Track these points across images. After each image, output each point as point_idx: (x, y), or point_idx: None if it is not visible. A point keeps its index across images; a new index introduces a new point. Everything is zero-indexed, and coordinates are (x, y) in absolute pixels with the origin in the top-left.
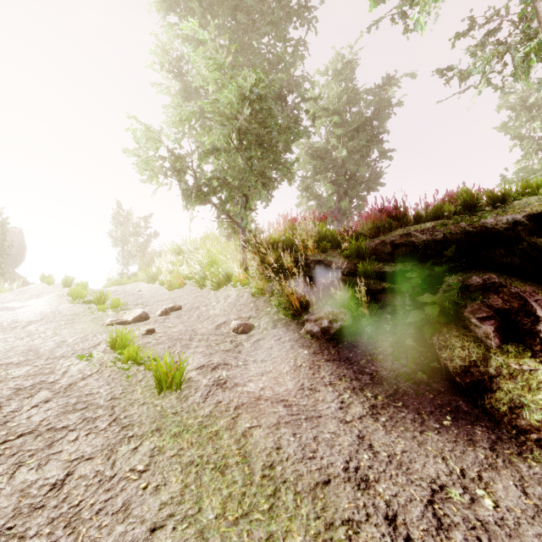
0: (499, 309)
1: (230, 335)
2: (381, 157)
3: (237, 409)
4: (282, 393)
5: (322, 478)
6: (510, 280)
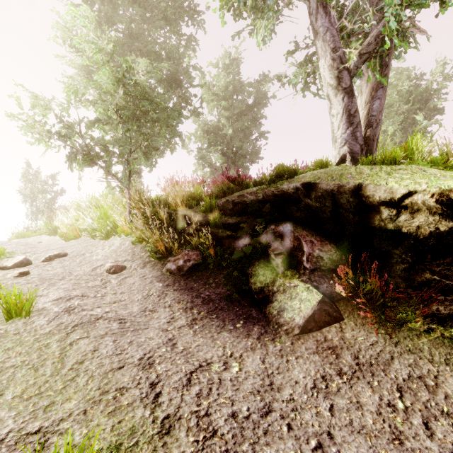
0: (288, 247)
1: (103, 275)
2: (259, 136)
3: (75, 327)
4: (124, 314)
5: (118, 366)
6: (296, 228)
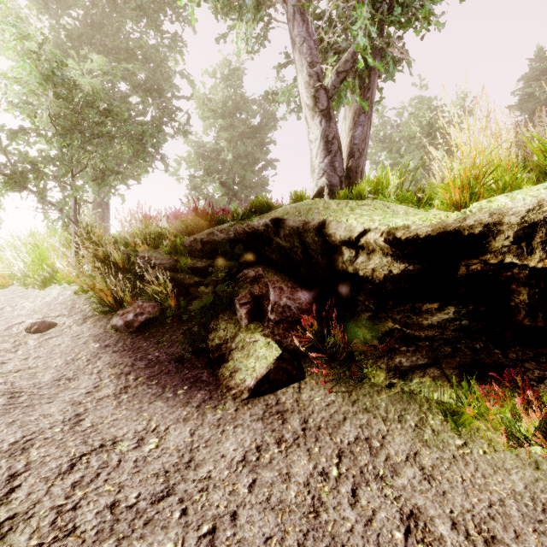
0: (256, 296)
1: (19, 335)
2: (266, 165)
3: None
4: (24, 386)
5: None
6: (267, 272)
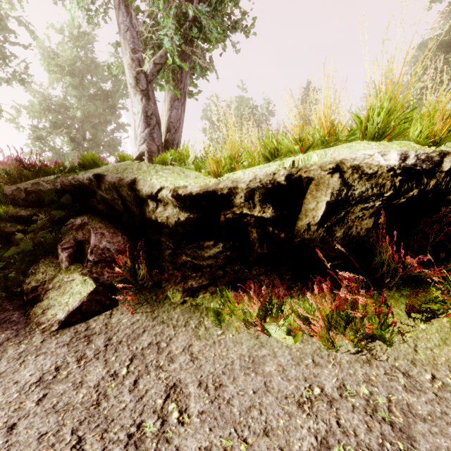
0: (80, 241)
1: None
2: (118, 127)
3: None
4: None
5: None
6: (91, 220)
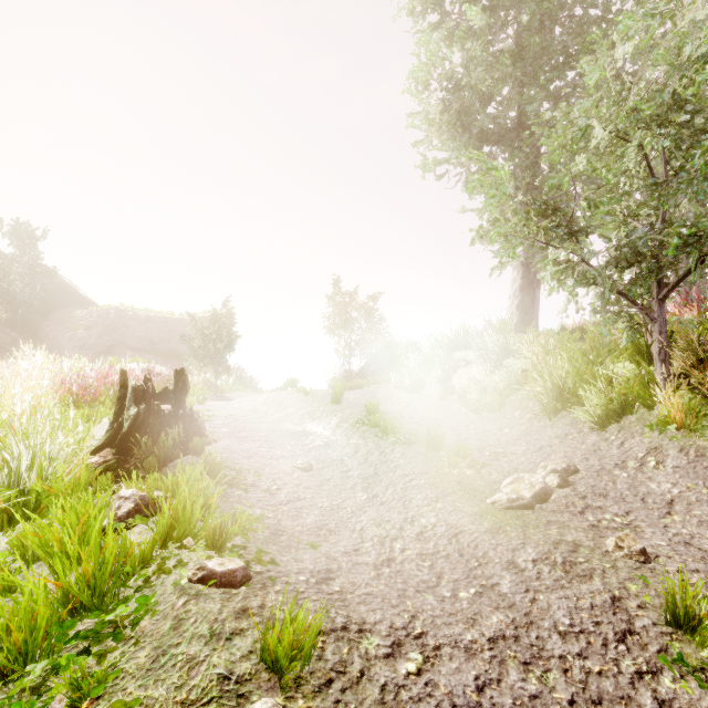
0: None
1: None
2: None
3: None
4: None
5: None
6: None
